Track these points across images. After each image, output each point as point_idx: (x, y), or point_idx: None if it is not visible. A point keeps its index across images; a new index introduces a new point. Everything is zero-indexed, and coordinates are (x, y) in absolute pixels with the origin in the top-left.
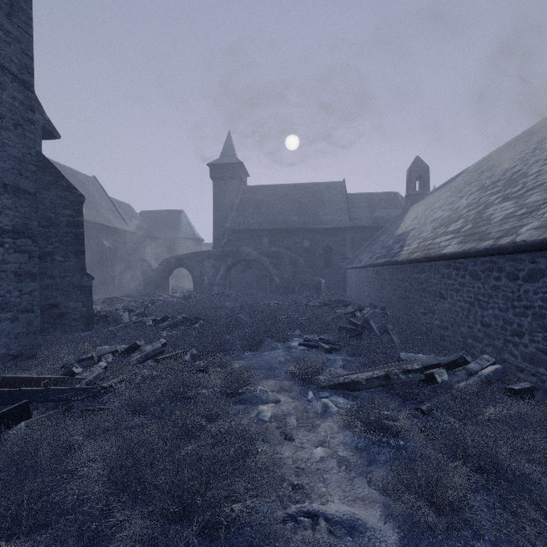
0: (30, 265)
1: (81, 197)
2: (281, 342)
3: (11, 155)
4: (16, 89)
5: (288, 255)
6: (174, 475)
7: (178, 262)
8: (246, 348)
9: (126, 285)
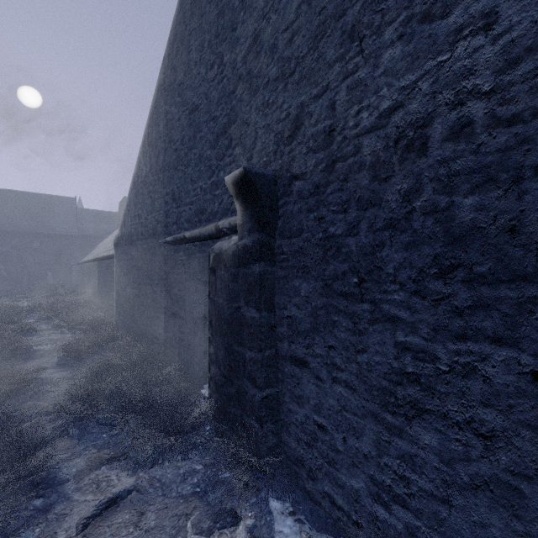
0: None
1: None
2: (8, 298)
3: None
4: None
5: (16, 254)
6: None
7: None
8: None
9: None
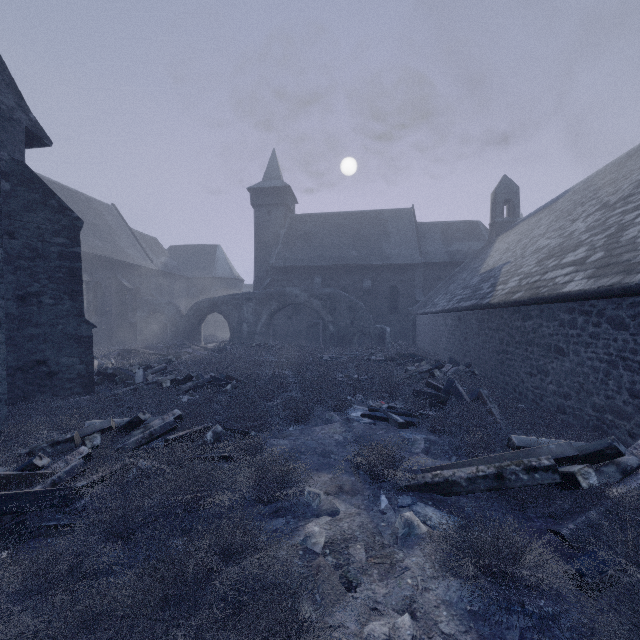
0: None
1: (78, 220)
2: (338, 411)
3: None
4: None
5: (345, 297)
6: None
7: (211, 307)
8: (291, 421)
9: (150, 333)
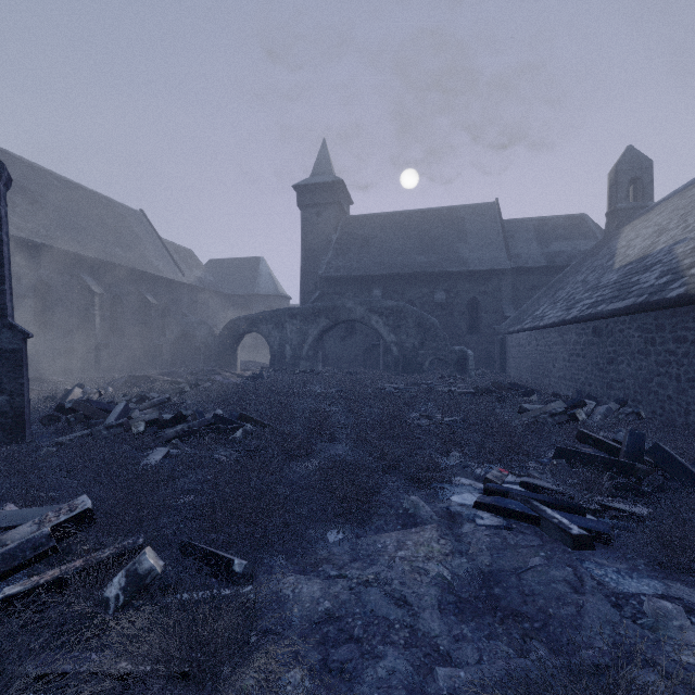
0: None
1: None
2: (425, 492)
3: None
4: None
5: (412, 311)
6: None
7: (248, 325)
8: (332, 519)
9: (181, 358)
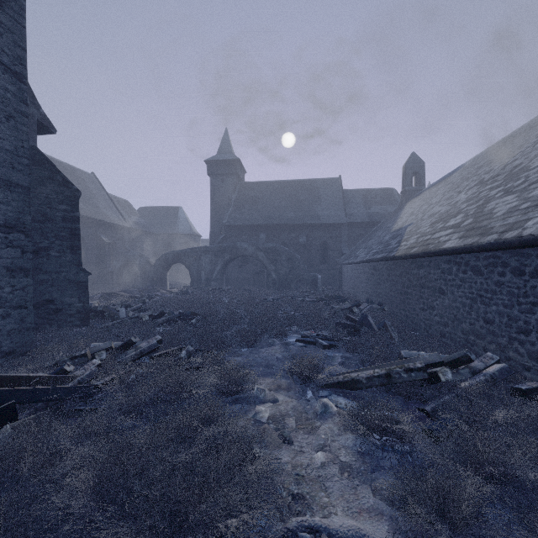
0: (23, 260)
1: (77, 191)
2: (278, 338)
3: (3, 147)
4: (8, 80)
5: (285, 250)
6: (165, 486)
7: (175, 258)
8: (243, 344)
9: (124, 280)
